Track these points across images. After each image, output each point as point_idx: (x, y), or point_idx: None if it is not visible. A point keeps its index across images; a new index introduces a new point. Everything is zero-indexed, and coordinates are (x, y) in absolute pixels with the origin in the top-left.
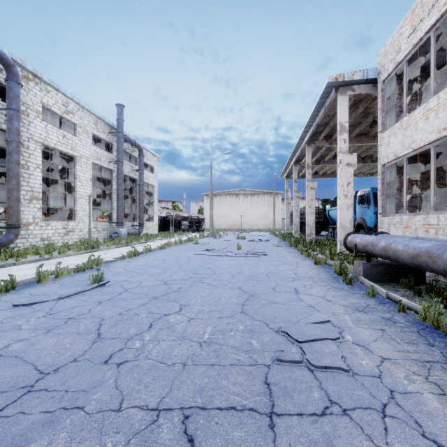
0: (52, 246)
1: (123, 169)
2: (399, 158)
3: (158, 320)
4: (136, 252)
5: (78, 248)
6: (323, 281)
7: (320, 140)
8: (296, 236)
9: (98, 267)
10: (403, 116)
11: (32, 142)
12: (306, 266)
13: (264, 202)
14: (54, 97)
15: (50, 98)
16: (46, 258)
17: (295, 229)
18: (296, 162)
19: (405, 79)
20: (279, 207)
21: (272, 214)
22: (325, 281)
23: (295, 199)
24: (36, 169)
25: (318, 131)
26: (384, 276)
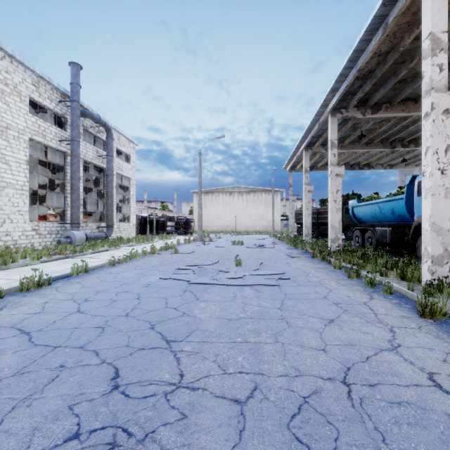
0: None
1: (79, 151)
2: None
3: None
4: (43, 279)
5: None
6: None
7: (350, 107)
8: (307, 240)
9: None
10: None
11: None
12: (407, 324)
13: (261, 201)
14: None
15: None
16: None
17: (305, 231)
18: (307, 147)
19: None
20: (278, 207)
21: (270, 214)
22: None
23: (305, 193)
24: None
25: (351, 90)
26: None
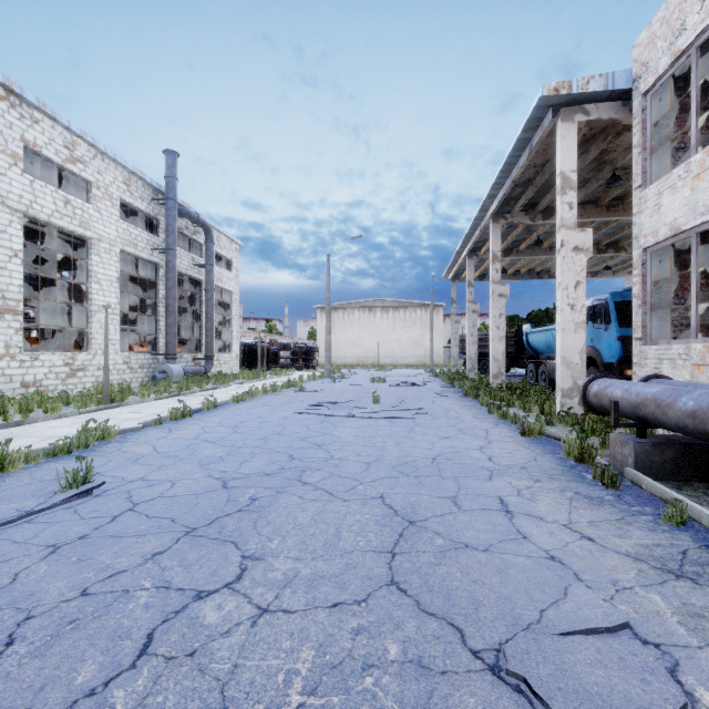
0: (38, 398)
1: (176, 262)
2: (680, 235)
3: (172, 622)
4: (187, 410)
5: (81, 403)
6: (552, 479)
7: (515, 212)
8: (471, 377)
9: (104, 442)
10: (682, 157)
11: (4, 209)
12: (505, 439)
13: (415, 321)
14: (48, 132)
15: (40, 132)
16: (12, 422)
17: (469, 365)
18: (471, 252)
19: (695, 81)
20: (440, 329)
21: (428, 340)
22: (557, 479)
23: (469, 314)
24: (12, 259)
25: (513, 196)
26: (678, 467)
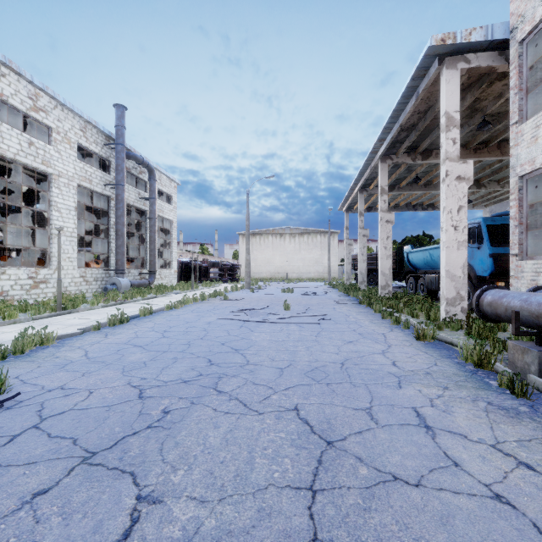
0: (2, 306)
1: (124, 195)
2: None
3: None
4: (124, 317)
5: (35, 310)
6: (459, 386)
7: (400, 154)
8: (362, 288)
9: (42, 347)
10: None
11: None
12: (403, 343)
13: (316, 244)
14: (14, 84)
15: (7, 84)
16: None
17: (360, 278)
18: (362, 188)
19: None
20: (335, 250)
21: (326, 259)
22: (464, 386)
23: (360, 238)
24: None
25: (398, 139)
26: None
